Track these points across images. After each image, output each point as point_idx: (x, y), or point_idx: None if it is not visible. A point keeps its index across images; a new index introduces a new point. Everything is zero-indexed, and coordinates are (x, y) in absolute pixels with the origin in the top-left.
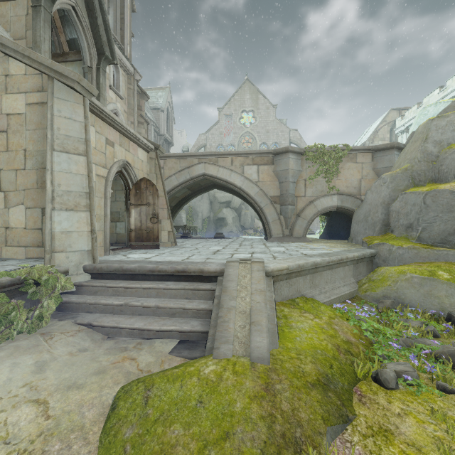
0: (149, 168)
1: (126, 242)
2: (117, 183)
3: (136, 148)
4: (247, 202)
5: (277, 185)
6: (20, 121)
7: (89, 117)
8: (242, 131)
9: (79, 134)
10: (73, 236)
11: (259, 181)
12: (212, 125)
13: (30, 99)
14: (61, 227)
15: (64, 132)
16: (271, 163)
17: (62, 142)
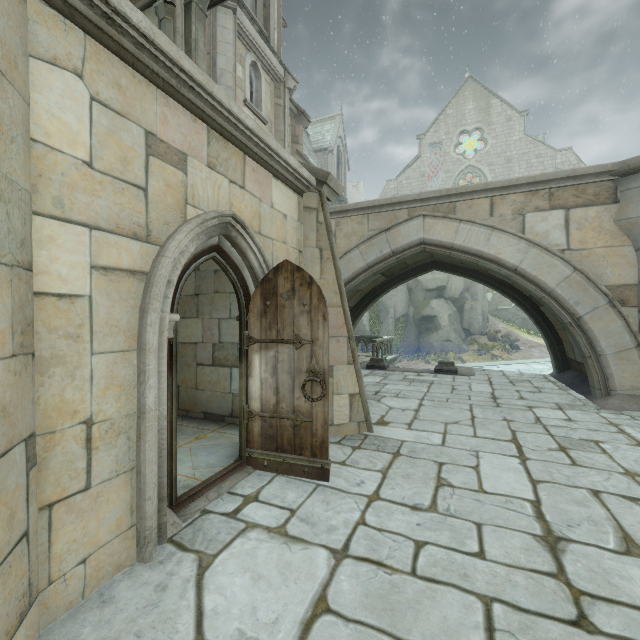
0: (303, 235)
1: (239, 446)
2: None
3: (265, 179)
4: (508, 297)
5: (629, 255)
6: None
7: (53, 32)
8: (459, 167)
9: None
10: None
11: (571, 249)
12: (408, 164)
13: None
14: None
15: None
16: (607, 198)
17: None
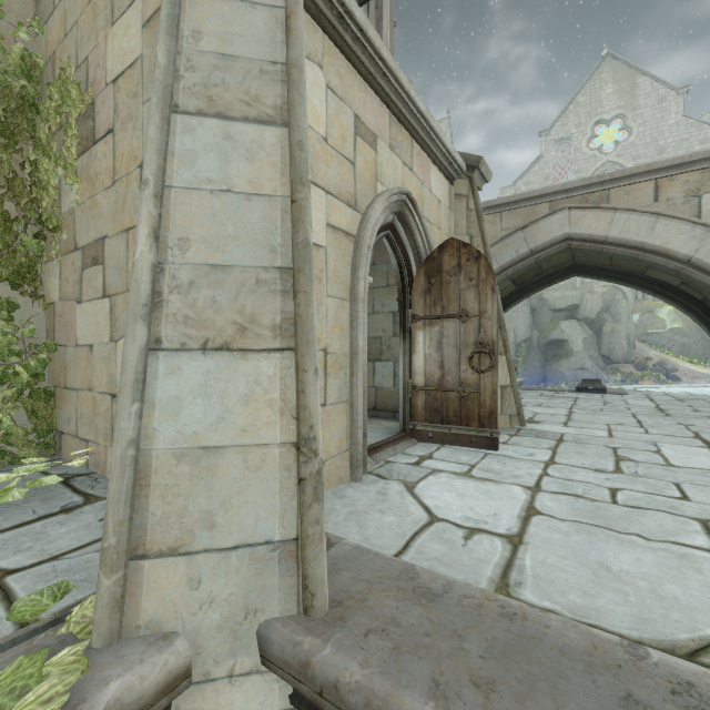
0: (453, 223)
1: (403, 419)
2: (376, 272)
3: (425, 164)
4: (673, 303)
5: None
6: (134, 86)
7: (308, 33)
8: (594, 164)
9: (266, 47)
10: (224, 470)
11: None
12: (528, 166)
13: (149, 4)
14: (178, 427)
15: (214, 45)
16: None
17: (207, 80)
